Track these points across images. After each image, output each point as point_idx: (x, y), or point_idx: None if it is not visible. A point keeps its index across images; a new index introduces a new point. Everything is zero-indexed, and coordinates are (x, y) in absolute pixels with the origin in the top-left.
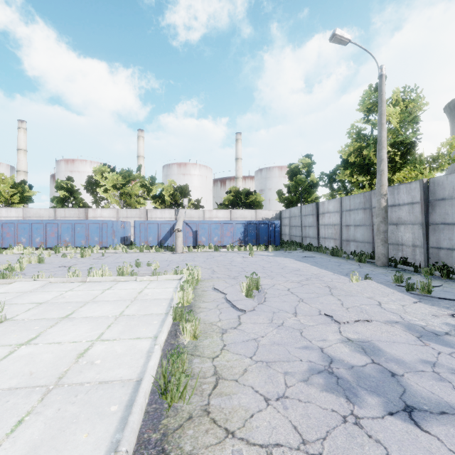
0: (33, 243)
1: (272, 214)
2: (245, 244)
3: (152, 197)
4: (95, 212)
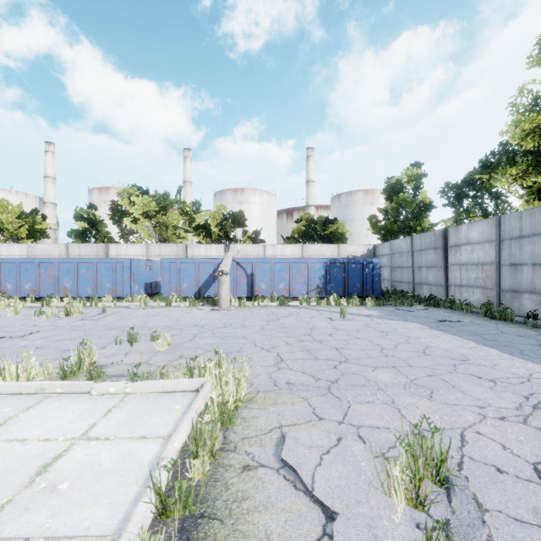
0: (21, 291)
1: (362, 250)
2: (327, 294)
3: (194, 228)
4: (118, 249)
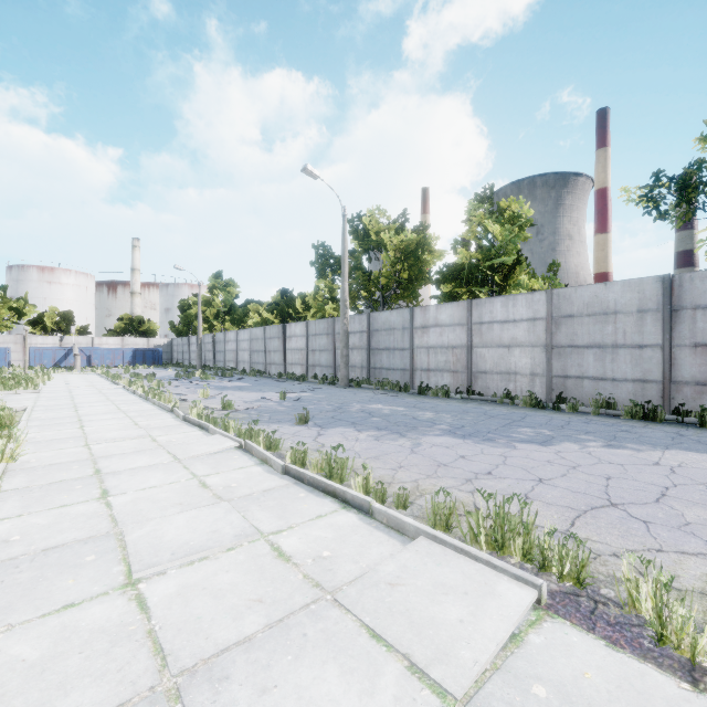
0: None
1: (164, 342)
2: (134, 365)
3: (30, 324)
4: None
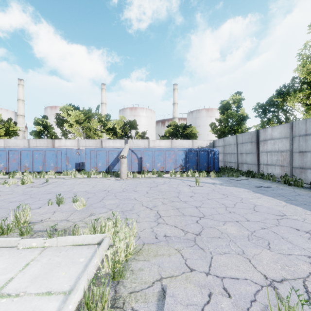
0: None
1: (206, 143)
2: (186, 169)
3: (106, 130)
4: (60, 142)
